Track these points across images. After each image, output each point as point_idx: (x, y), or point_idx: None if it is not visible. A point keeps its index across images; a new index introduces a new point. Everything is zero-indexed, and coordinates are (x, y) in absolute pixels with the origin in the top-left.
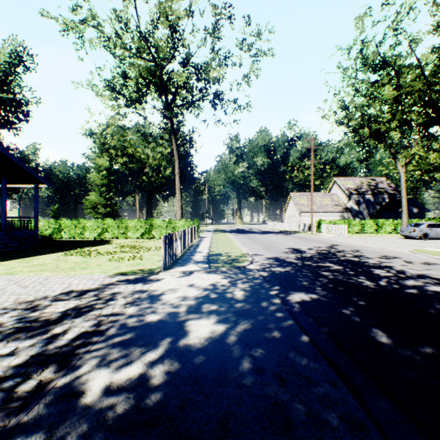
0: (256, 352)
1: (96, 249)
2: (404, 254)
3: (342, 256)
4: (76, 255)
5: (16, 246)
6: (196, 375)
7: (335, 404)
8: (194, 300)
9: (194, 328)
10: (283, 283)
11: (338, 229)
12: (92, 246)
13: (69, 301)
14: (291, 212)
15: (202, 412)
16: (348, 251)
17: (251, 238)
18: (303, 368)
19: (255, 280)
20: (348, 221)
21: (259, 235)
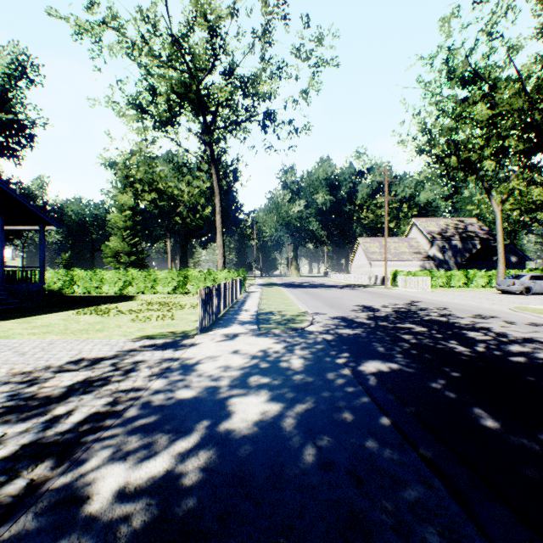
0: (321, 440)
1: (116, 306)
2: (503, 313)
3: (426, 315)
4: (91, 314)
5: (16, 303)
6: (242, 473)
7: (432, 514)
8: (240, 370)
9: (240, 407)
10: (353, 349)
11: (419, 282)
12: (111, 303)
13: (77, 372)
14: (359, 262)
15: (250, 527)
16: (433, 309)
17: (311, 293)
18: (386, 462)
19: (317, 345)
20: (431, 272)
21: (320, 289)
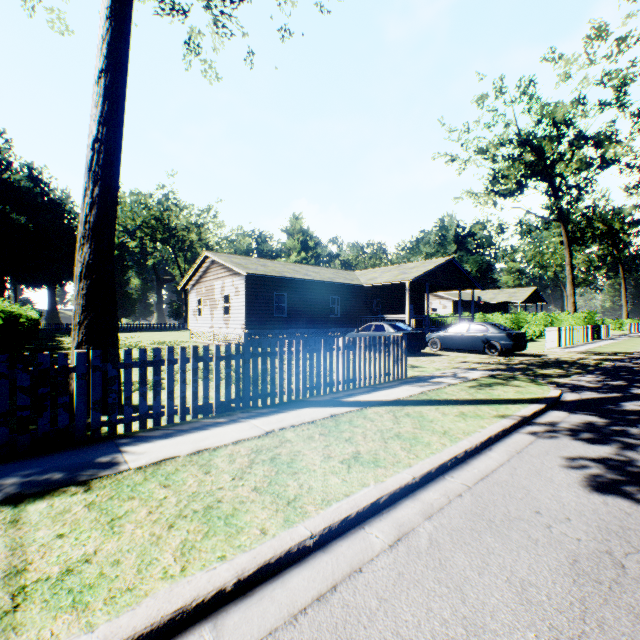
0: None
1: None
2: None
3: None
4: None
5: None
6: None
7: None
8: None
9: None
10: None
11: None
12: None
13: None
14: None
15: None
16: None
17: None
18: None
19: None
20: None
21: None
